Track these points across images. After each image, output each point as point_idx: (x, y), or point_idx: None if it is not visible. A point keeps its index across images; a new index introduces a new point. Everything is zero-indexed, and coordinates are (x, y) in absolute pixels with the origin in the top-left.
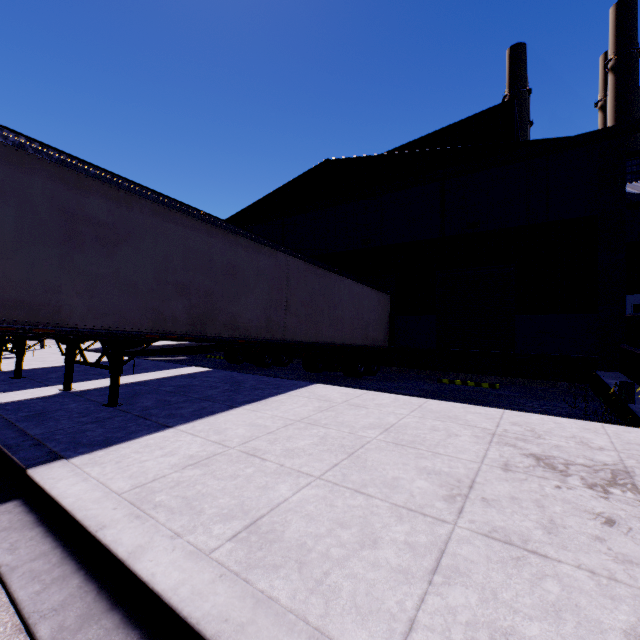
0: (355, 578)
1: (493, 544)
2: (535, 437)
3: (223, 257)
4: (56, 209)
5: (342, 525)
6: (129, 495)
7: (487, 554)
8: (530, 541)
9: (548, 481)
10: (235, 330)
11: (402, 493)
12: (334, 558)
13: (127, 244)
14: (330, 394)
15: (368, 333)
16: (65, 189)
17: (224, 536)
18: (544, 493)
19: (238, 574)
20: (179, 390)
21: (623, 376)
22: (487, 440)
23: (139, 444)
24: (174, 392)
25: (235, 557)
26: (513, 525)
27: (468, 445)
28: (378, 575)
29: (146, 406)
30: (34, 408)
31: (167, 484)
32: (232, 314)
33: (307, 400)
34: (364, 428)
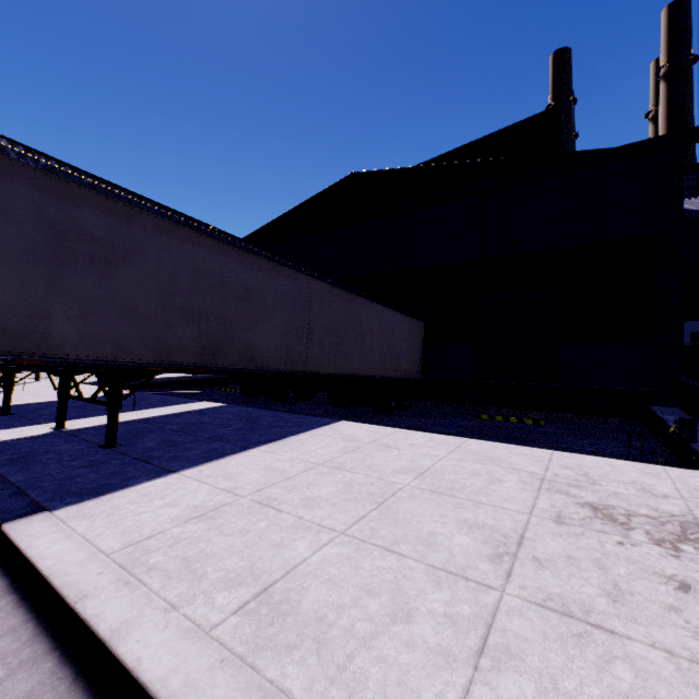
0: (385, 662)
1: (549, 616)
2: (590, 483)
3: (237, 279)
4: (43, 223)
5: (370, 593)
6: (119, 556)
7: (543, 629)
8: (593, 612)
9: (608, 536)
10: (251, 361)
11: (440, 552)
12: (360, 636)
13: (126, 263)
14: (357, 433)
15: (399, 364)
16: (54, 200)
17: (229, 608)
18: (605, 551)
19: (243, 658)
20: (187, 428)
21: (681, 411)
22: (535, 486)
23: (136, 492)
24: (181, 431)
25: (241, 635)
26: (571, 591)
27: (514, 492)
28: (413, 658)
29: (148, 447)
30: (20, 450)
31: (165, 542)
32: (247, 343)
33: (331, 440)
34: (395, 473)
